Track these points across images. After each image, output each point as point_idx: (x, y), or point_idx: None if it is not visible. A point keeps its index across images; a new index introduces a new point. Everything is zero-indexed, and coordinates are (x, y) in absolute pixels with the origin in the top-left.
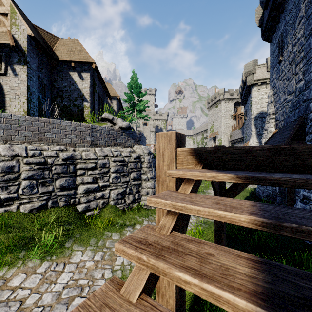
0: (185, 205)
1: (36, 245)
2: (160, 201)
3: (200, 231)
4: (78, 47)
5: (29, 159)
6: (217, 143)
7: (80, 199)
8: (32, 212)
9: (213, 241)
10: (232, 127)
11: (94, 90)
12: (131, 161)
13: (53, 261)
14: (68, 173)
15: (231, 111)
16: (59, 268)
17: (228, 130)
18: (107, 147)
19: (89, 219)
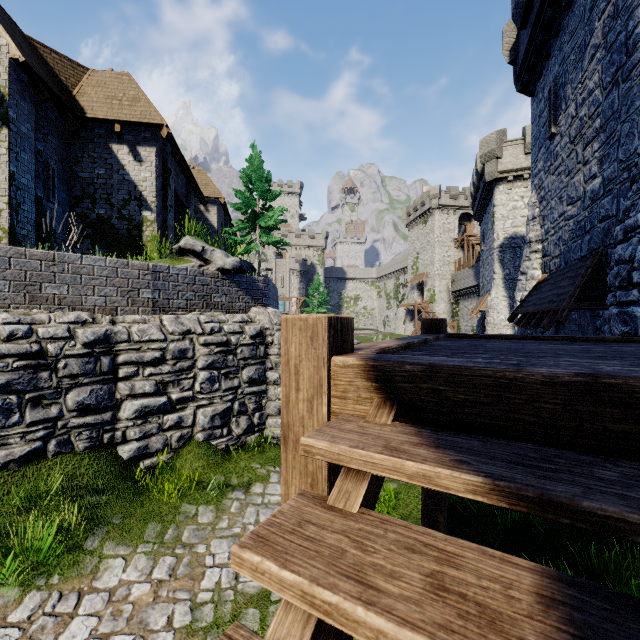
0: (341, 605)
1: (11, 554)
2: (267, 567)
3: (391, 494)
4: (130, 91)
5: (2, 345)
6: (425, 296)
7: (126, 431)
8: (7, 469)
9: (418, 519)
10: (456, 264)
11: (166, 185)
12: (244, 343)
13: (52, 588)
14: (97, 374)
15: (454, 232)
16: (65, 608)
17: (448, 271)
18: (190, 313)
19: (147, 478)
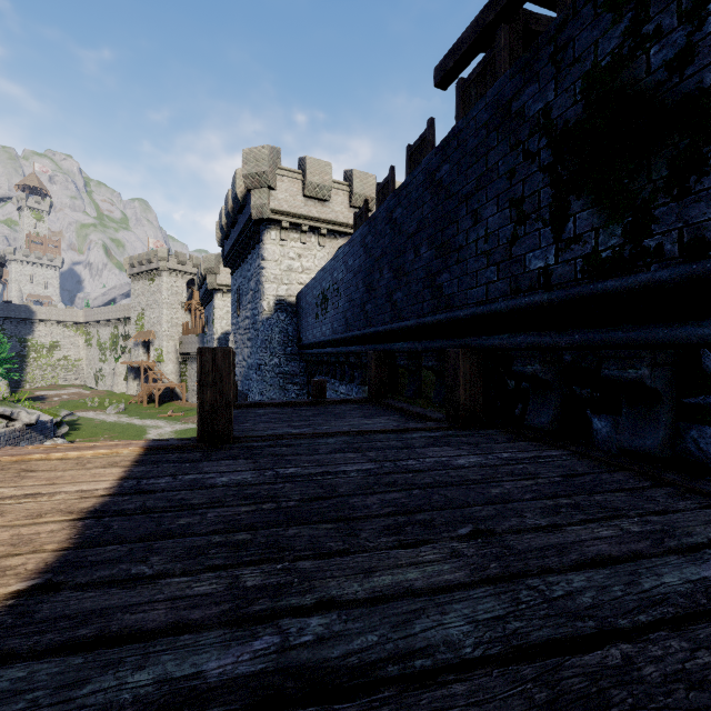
0: None
1: None
2: None
3: None
4: None
5: None
6: (153, 355)
7: None
8: None
9: None
10: (185, 326)
11: None
12: None
13: None
14: None
15: (183, 296)
16: None
17: (176, 332)
18: None
19: None
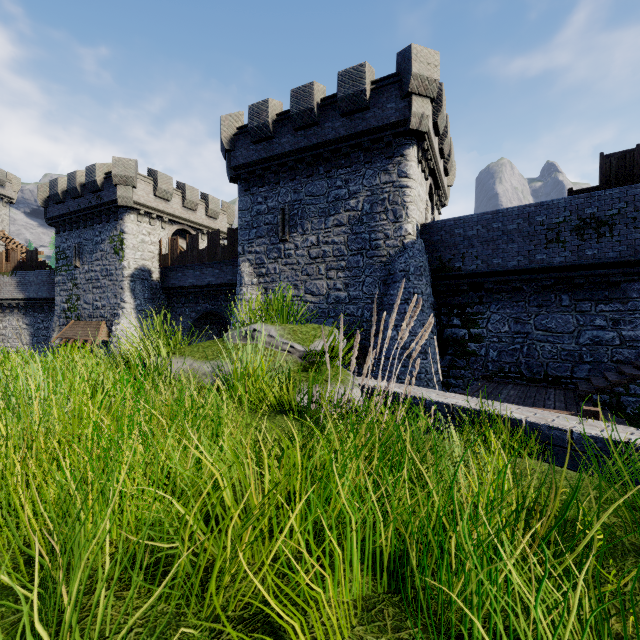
0: None
1: None
2: None
3: None
4: None
5: None
6: None
7: None
8: None
9: None
10: None
11: None
12: None
13: None
14: None
15: None
16: None
17: None
18: None
19: None
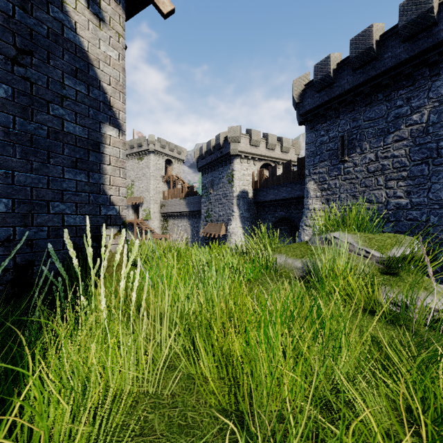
0: None
1: None
2: None
3: None
4: None
5: None
6: (141, 214)
7: None
8: None
9: None
10: (165, 193)
11: None
12: None
13: None
14: None
15: (162, 171)
16: None
17: (159, 197)
18: None
19: None
